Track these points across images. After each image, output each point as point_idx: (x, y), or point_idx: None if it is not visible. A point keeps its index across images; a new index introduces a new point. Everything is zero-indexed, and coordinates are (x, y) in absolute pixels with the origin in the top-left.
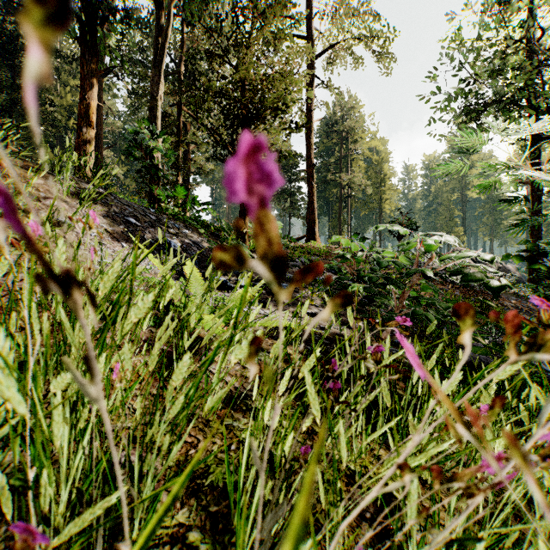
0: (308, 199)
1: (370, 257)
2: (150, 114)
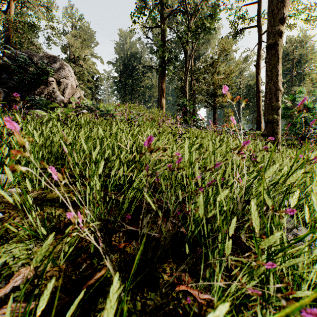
0: (257, 109)
1: None
2: (184, 92)
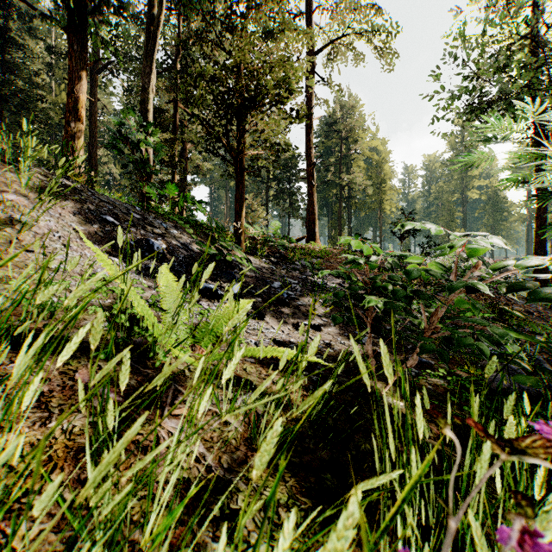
0: (308, 199)
1: (386, 262)
2: (141, 107)
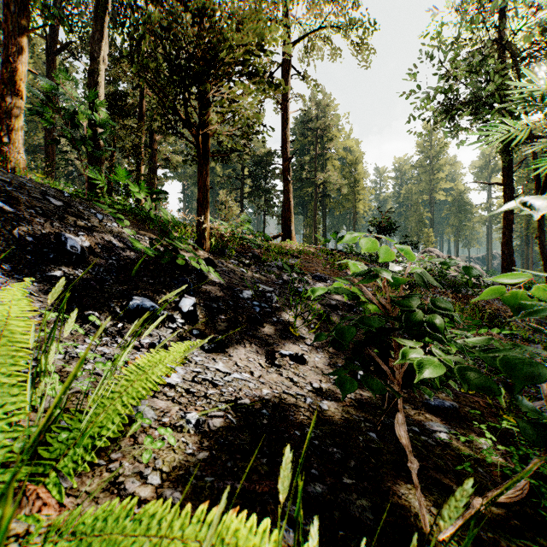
0: (284, 195)
1: (415, 273)
2: (89, 79)
